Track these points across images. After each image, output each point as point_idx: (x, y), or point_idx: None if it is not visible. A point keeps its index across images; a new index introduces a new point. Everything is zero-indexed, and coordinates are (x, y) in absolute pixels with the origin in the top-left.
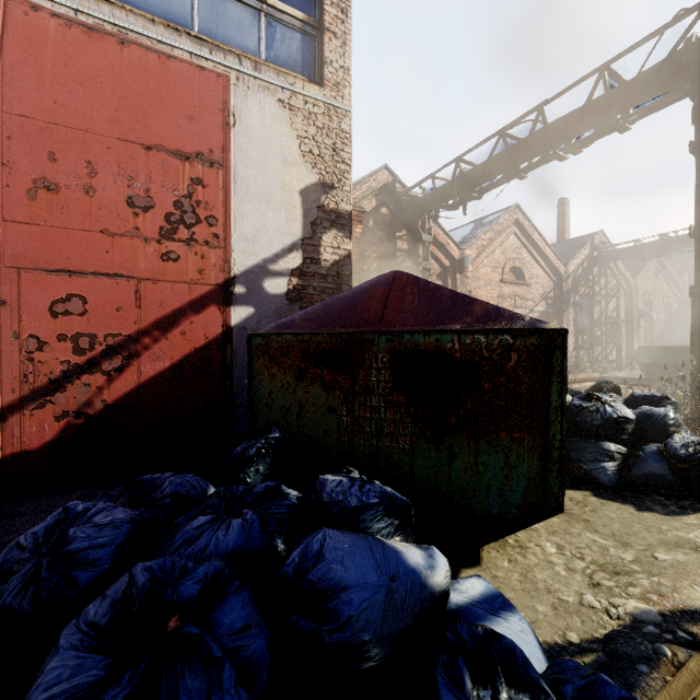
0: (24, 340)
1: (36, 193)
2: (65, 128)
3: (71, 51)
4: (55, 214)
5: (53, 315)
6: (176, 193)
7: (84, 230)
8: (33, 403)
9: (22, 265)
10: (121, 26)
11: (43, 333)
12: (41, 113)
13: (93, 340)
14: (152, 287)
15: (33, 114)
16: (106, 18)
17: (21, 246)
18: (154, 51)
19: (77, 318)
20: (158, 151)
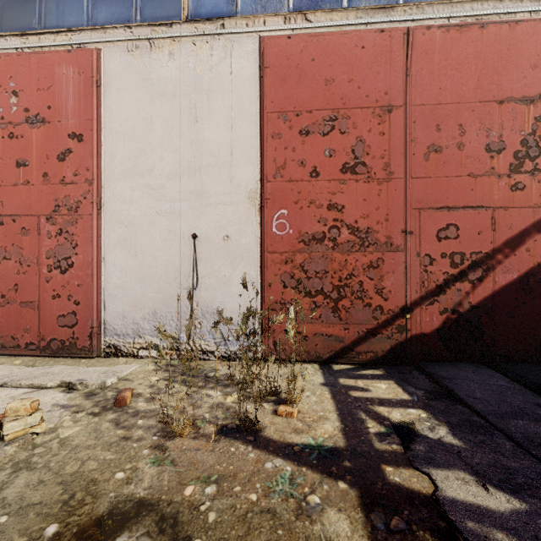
0: (422, 258)
1: (428, 155)
2: (445, 105)
3: (449, 48)
4: (439, 168)
5: (437, 240)
6: (522, 133)
7: (457, 176)
8: (426, 301)
9: (420, 206)
10: (477, 15)
11: (432, 252)
12: (431, 99)
13: (462, 257)
14: (503, 213)
15: (427, 101)
16: (467, 13)
17: (420, 194)
18: (505, 23)
19: (452, 241)
20: (507, 102)
